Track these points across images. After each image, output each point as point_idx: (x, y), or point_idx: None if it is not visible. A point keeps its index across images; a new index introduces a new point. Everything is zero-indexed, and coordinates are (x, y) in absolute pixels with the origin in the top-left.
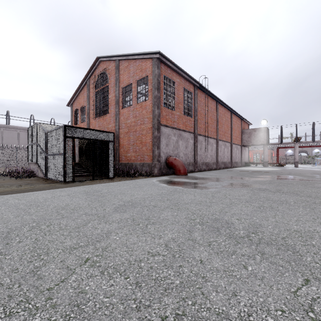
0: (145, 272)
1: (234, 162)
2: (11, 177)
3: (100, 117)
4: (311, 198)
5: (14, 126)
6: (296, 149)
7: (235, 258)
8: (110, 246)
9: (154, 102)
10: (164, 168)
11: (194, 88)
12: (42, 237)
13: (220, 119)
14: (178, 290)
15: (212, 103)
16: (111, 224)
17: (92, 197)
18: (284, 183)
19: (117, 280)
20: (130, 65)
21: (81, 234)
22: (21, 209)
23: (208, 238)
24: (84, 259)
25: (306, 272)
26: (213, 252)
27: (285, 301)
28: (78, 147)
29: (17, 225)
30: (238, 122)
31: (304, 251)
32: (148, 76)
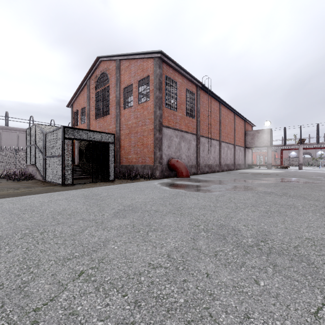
0: (145, 288)
1: (238, 164)
2: (9, 180)
3: (100, 118)
4: (319, 202)
5: (13, 128)
6: (300, 151)
7: (245, 270)
8: (107, 256)
9: (155, 102)
10: (166, 170)
11: (197, 89)
12: (34, 246)
13: (223, 120)
14: (183, 310)
15: (215, 104)
16: (109, 231)
17: (90, 201)
18: (289, 186)
19: (114, 298)
20: (131, 65)
21: (76, 242)
22: (15, 214)
23: (214, 248)
24: (77, 272)
25: (324, 287)
26: (220, 263)
27: (306, 324)
28: (78, 149)
29: (8, 232)
30: (242, 124)
31: (319, 262)
32: (149, 76)
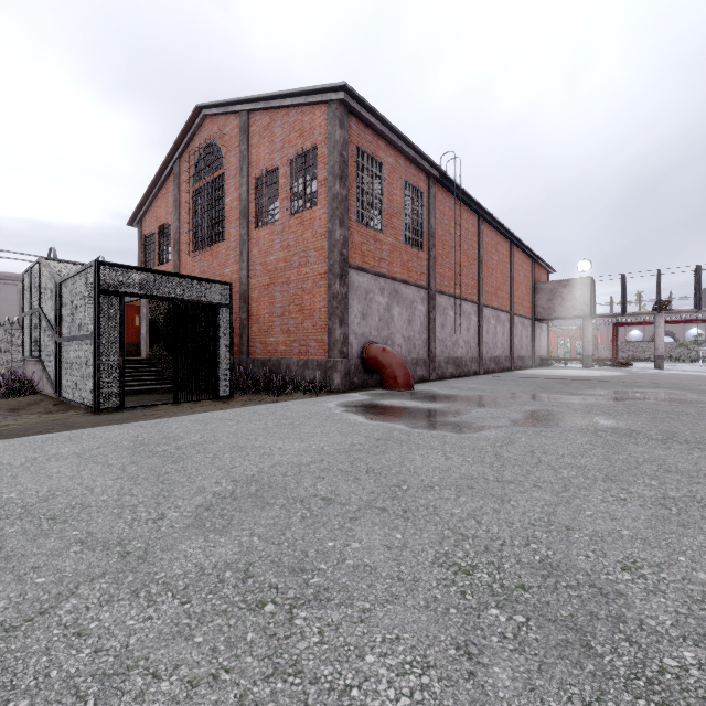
0: None
1: (518, 357)
2: None
3: (204, 250)
4: None
5: (10, 274)
6: (659, 328)
7: None
8: None
9: (332, 209)
10: (358, 372)
11: (429, 182)
12: None
13: (487, 258)
14: None
15: (470, 220)
16: (152, 607)
17: (143, 464)
18: (666, 413)
19: None
20: (274, 122)
21: None
22: None
23: None
24: None
25: None
26: None
27: None
28: (149, 321)
29: None
30: (527, 266)
31: None
32: (317, 148)
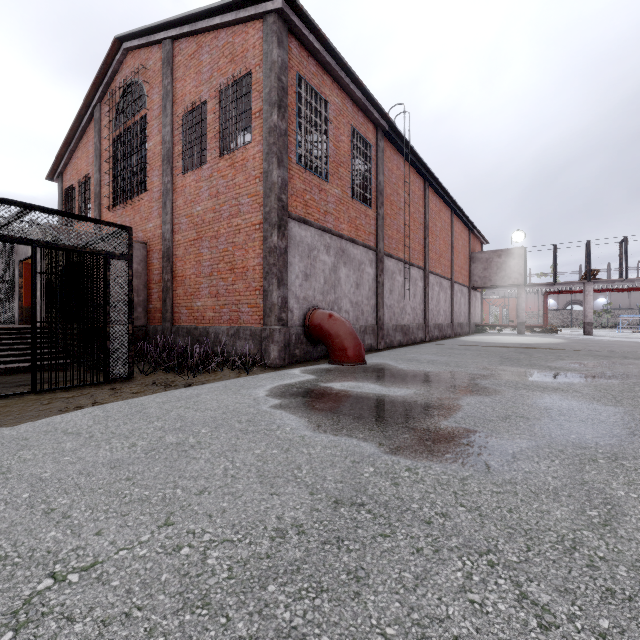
0: None
1: (458, 323)
2: None
3: (126, 204)
4: None
5: None
6: (588, 296)
7: None
8: None
9: (268, 145)
10: (299, 342)
11: (377, 134)
12: None
13: (431, 223)
14: None
15: (416, 182)
16: None
17: None
18: None
19: None
20: (201, 49)
21: None
22: None
23: None
24: None
25: None
26: None
27: None
28: (45, 282)
29: None
30: (465, 236)
31: None
32: (251, 74)
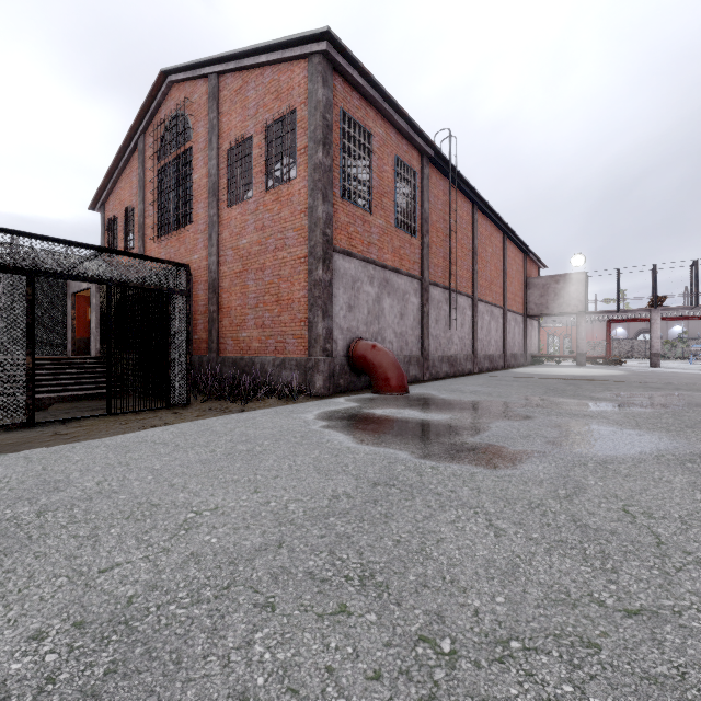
0: None
1: (511, 354)
2: None
3: (171, 235)
4: None
5: None
6: (655, 325)
7: None
8: None
9: (313, 181)
10: (343, 372)
11: (422, 161)
12: None
13: (481, 249)
14: None
15: (464, 207)
16: None
17: None
18: None
19: None
20: (247, 85)
21: None
22: None
23: None
24: None
25: None
26: None
27: None
28: (99, 314)
29: None
30: (519, 260)
31: None
32: (296, 112)
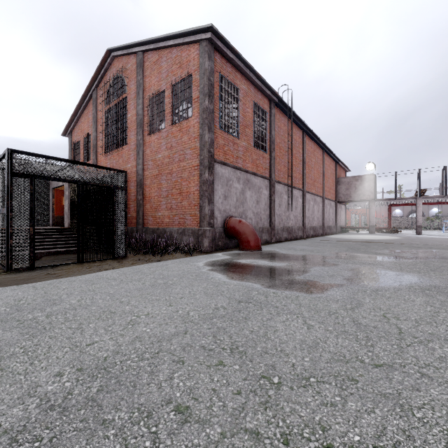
0: None
1: (327, 226)
2: None
3: (113, 152)
4: None
5: None
6: (419, 207)
7: None
8: None
9: (202, 119)
10: (221, 237)
11: (271, 105)
12: None
13: (308, 160)
14: None
15: (297, 133)
16: None
17: None
18: None
19: None
20: (161, 59)
21: None
22: None
23: None
24: None
25: None
26: None
27: None
28: (70, 201)
29: None
30: (333, 166)
31: None
32: (192, 75)
